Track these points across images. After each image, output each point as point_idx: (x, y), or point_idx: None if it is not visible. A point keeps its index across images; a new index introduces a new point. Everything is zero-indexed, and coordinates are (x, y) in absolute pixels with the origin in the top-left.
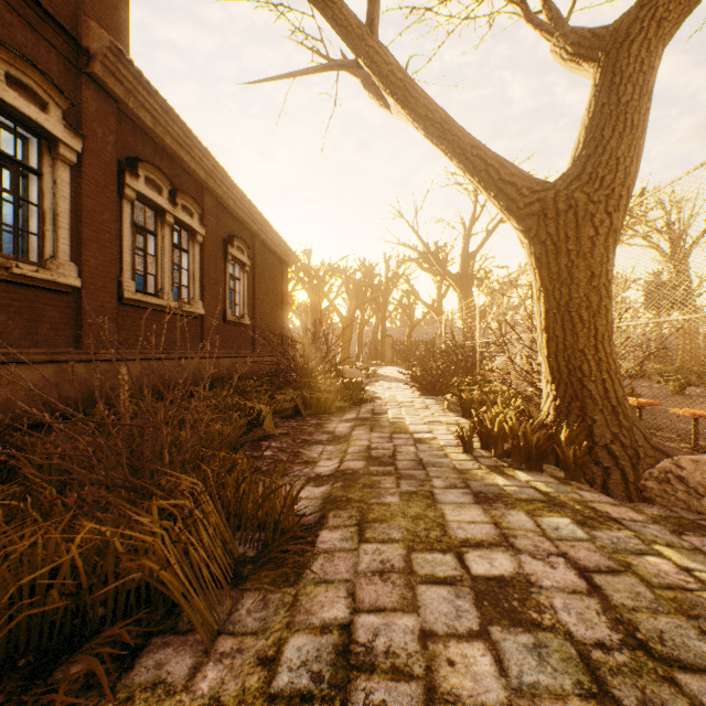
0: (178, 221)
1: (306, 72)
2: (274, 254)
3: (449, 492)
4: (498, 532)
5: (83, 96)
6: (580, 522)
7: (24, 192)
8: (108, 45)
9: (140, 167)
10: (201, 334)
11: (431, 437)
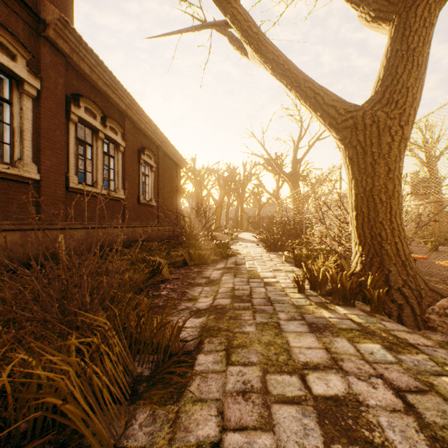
0: (107, 137)
1: (189, 29)
2: (171, 160)
3: (291, 323)
4: (329, 356)
5: (41, 51)
6: (388, 347)
7: (0, 115)
8: (58, 17)
9: (81, 100)
10: (123, 212)
11: (276, 281)
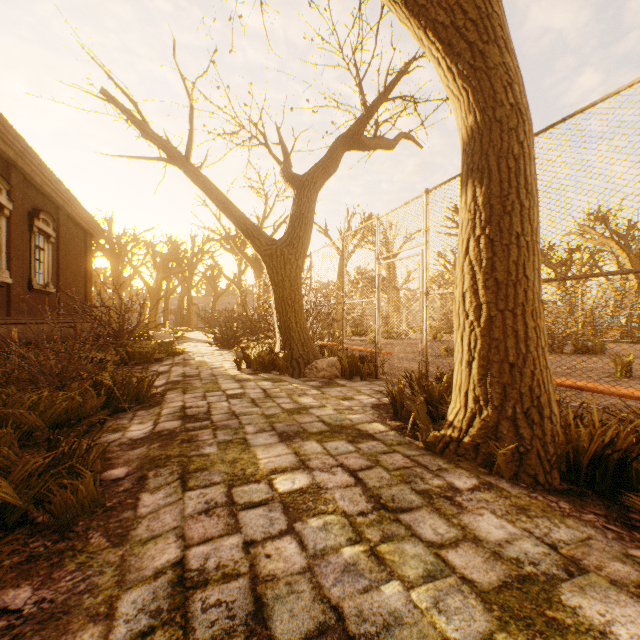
0: None
1: (146, 159)
2: (78, 225)
3: (225, 381)
4: (241, 386)
5: None
6: (273, 382)
7: None
8: None
9: None
10: (7, 302)
11: (222, 366)
